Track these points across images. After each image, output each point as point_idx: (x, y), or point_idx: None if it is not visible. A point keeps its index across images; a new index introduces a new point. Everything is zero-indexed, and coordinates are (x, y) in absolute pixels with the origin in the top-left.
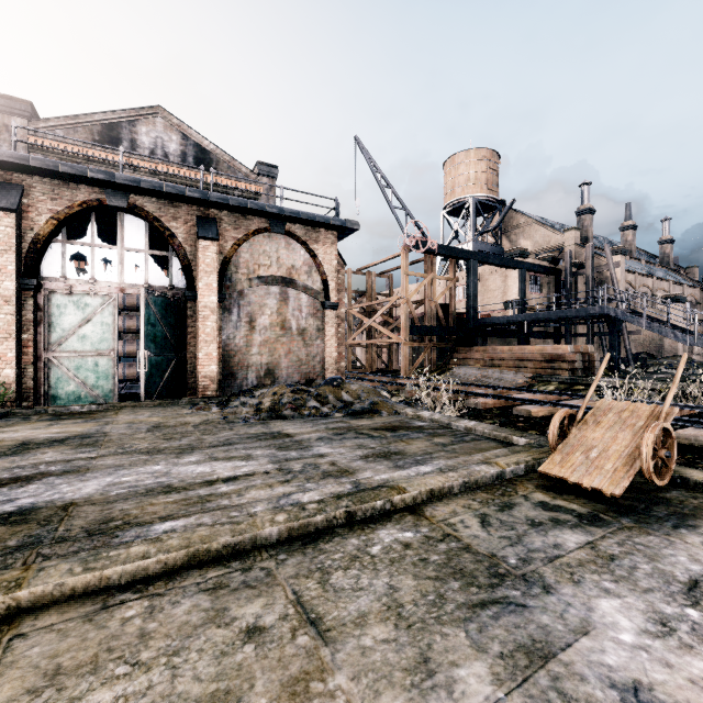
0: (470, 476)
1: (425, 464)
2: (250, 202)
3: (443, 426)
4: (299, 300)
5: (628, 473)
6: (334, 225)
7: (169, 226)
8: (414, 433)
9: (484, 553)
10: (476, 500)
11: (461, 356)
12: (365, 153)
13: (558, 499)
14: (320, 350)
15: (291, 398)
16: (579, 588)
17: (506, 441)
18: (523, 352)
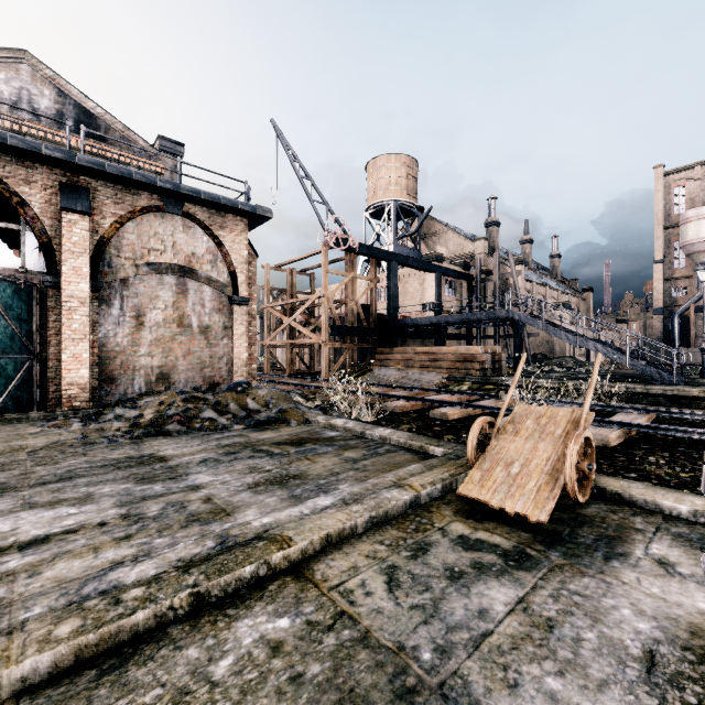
0: (379, 507)
1: (329, 490)
2: (136, 172)
3: (356, 436)
4: (201, 293)
5: (553, 493)
6: (243, 211)
7: (19, 191)
8: (323, 446)
9: (389, 644)
10: (384, 542)
11: (382, 357)
12: (282, 139)
13: (479, 529)
14: (227, 351)
15: (182, 408)
16: (517, 699)
17: (423, 451)
18: (439, 352)
